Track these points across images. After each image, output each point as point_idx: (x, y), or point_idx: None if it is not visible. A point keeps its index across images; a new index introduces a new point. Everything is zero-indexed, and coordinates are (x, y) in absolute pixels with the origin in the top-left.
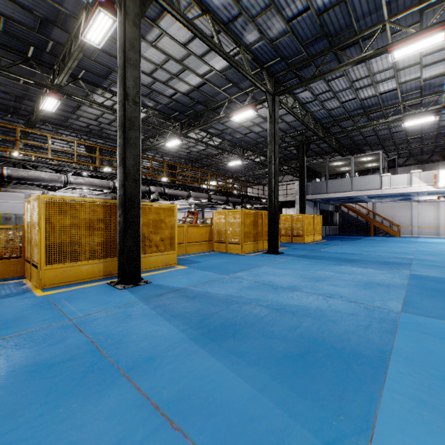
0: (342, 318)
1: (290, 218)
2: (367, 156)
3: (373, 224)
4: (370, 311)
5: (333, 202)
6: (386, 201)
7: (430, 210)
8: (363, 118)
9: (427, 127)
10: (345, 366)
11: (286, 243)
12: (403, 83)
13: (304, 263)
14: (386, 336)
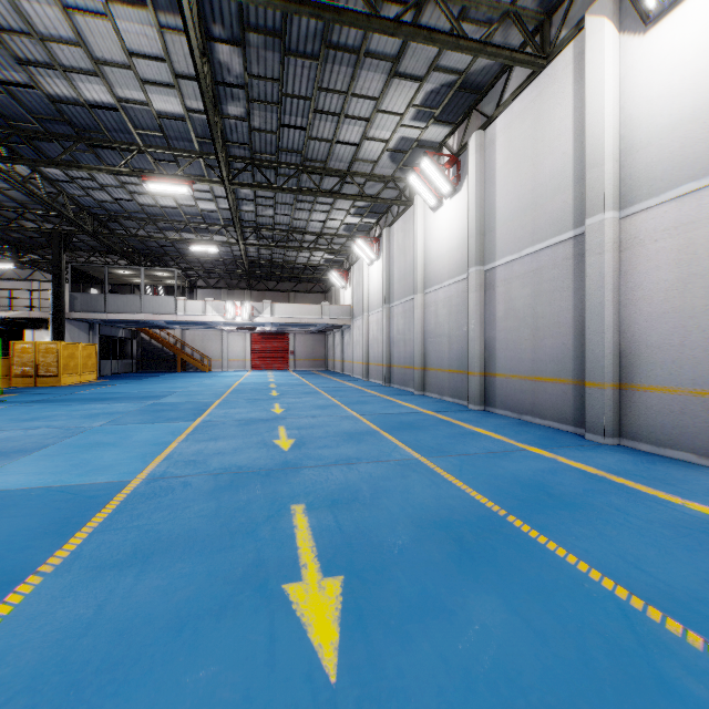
0: (32, 438)
1: (35, 348)
2: (162, 271)
3: (181, 357)
4: (69, 430)
5: (124, 325)
6: (197, 329)
7: (239, 341)
8: (151, 224)
9: (225, 253)
10: (5, 456)
11: (22, 389)
12: (183, 206)
13: (32, 408)
14: (63, 439)
